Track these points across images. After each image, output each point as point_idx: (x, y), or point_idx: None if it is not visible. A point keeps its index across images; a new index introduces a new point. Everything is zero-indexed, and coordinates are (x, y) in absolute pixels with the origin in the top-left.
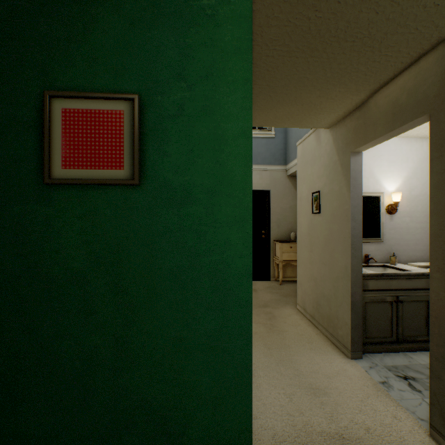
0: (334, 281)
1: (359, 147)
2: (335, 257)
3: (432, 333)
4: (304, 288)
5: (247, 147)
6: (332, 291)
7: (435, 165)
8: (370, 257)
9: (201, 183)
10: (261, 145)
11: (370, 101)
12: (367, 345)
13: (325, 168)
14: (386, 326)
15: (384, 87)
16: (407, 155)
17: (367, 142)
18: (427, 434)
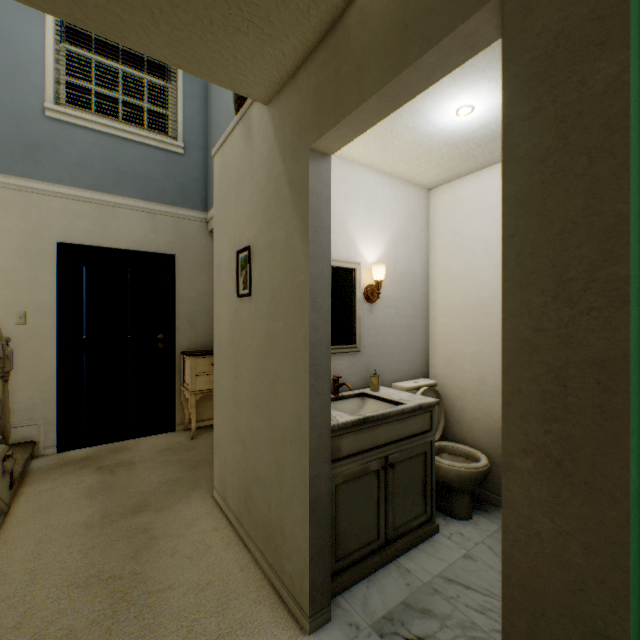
0: (276, 449)
1: (327, 131)
2: (279, 394)
3: (513, 631)
4: (225, 456)
5: None
6: (273, 470)
7: (521, 138)
8: (343, 382)
9: None
10: (156, 163)
11: (349, 13)
12: (340, 576)
13: (260, 195)
14: (371, 520)
15: None
16: (391, 205)
17: (343, 117)
18: None
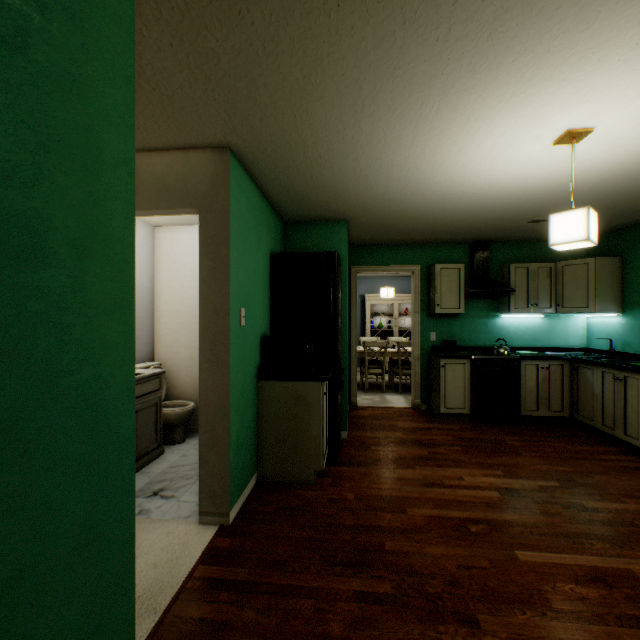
0: None
1: None
2: None
3: (203, 422)
4: None
5: (130, 188)
6: None
7: (205, 261)
8: None
9: (64, 224)
10: None
11: None
12: None
13: None
14: None
15: (148, 154)
16: None
17: None
18: (199, 524)
